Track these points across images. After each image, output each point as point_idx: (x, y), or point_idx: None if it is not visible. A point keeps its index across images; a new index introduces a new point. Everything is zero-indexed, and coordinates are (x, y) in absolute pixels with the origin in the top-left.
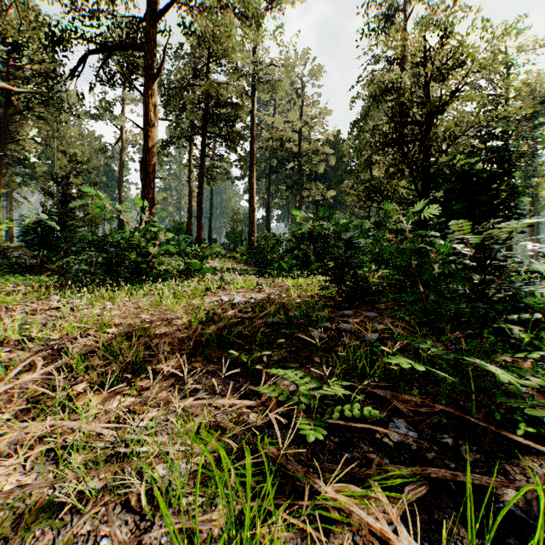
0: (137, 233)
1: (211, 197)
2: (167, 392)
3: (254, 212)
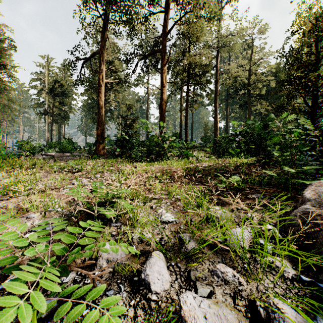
0: (159, 138)
1: (192, 117)
2: (178, 185)
3: (217, 123)
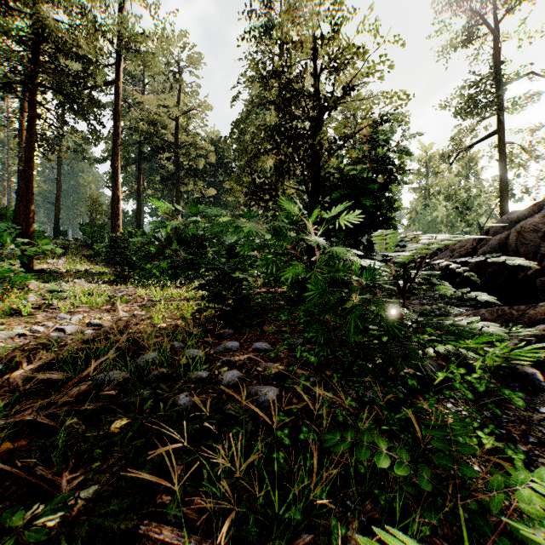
0: None
1: (59, 178)
2: None
3: (118, 202)
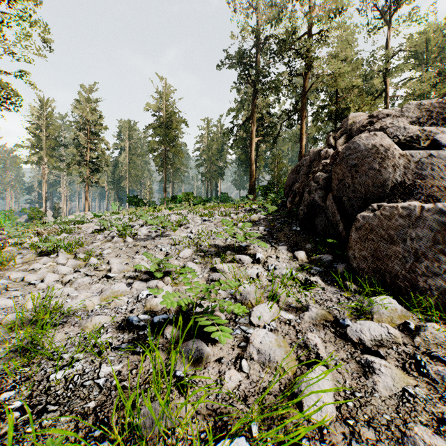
0: None
1: None
2: None
3: None
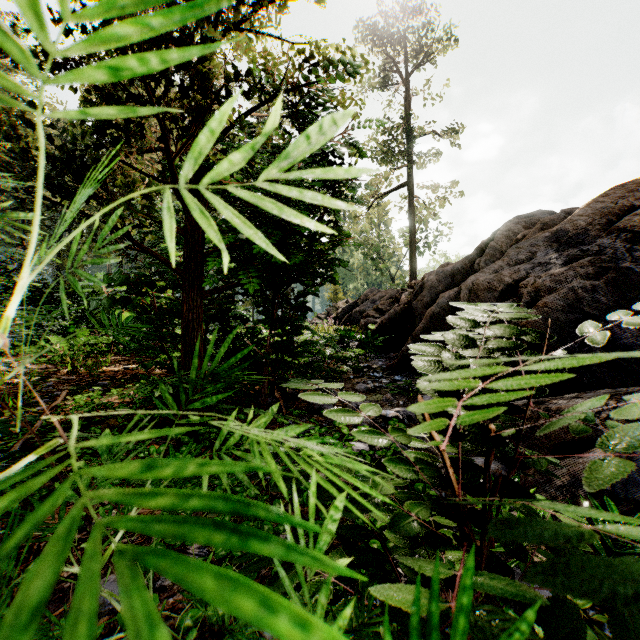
0: None
1: None
2: None
3: None
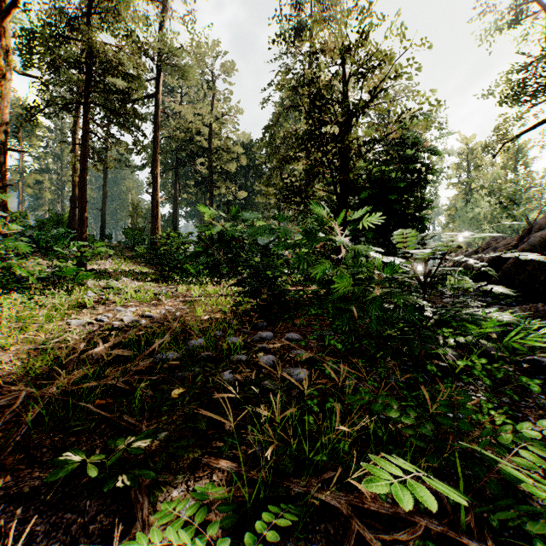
0: None
1: (104, 185)
2: None
3: (157, 207)
